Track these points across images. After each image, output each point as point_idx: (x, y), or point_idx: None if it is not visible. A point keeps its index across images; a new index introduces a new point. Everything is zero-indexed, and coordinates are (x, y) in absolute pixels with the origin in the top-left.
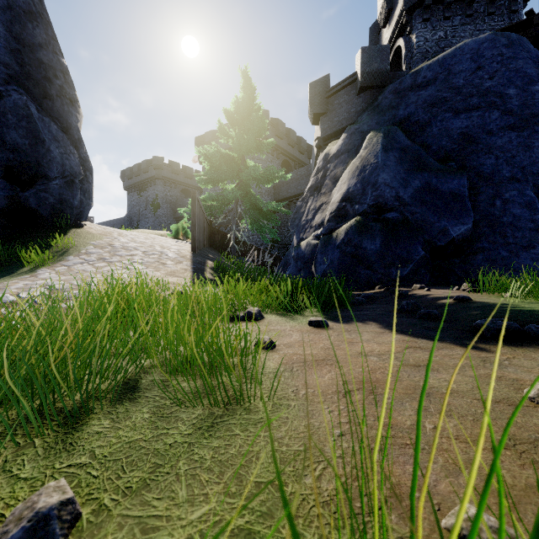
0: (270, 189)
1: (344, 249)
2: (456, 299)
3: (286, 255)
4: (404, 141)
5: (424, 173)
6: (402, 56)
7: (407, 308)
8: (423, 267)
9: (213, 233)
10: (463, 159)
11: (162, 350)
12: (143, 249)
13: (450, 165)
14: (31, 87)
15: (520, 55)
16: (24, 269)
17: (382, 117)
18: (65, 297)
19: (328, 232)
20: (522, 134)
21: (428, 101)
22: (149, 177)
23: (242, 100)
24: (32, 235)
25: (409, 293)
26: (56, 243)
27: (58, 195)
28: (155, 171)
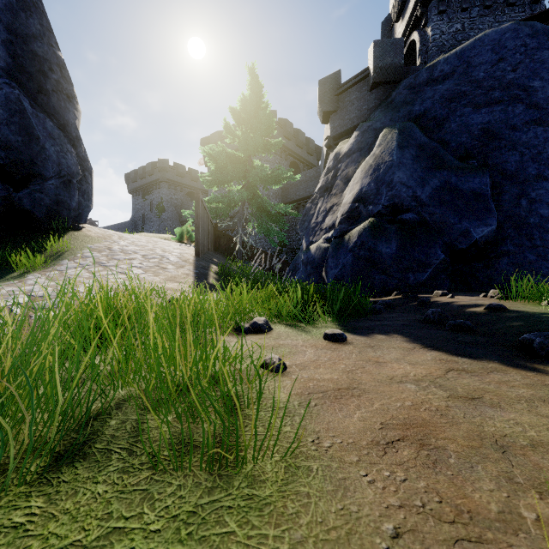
0: (278, 192)
1: (357, 253)
2: (489, 307)
3: (295, 259)
4: (421, 138)
5: (443, 171)
6: (416, 51)
7: (433, 318)
8: (442, 272)
9: (218, 237)
10: (485, 156)
11: (146, 374)
12: (143, 253)
13: (471, 163)
14: (25, 80)
15: (546, 45)
16: (13, 274)
17: (397, 113)
18: (47, 306)
19: (340, 234)
20: (548, 129)
21: (445, 96)
22: (154, 180)
23: (249, 97)
24: (26, 238)
25: (431, 300)
26: (51, 247)
27: (54, 196)
28: (160, 174)
